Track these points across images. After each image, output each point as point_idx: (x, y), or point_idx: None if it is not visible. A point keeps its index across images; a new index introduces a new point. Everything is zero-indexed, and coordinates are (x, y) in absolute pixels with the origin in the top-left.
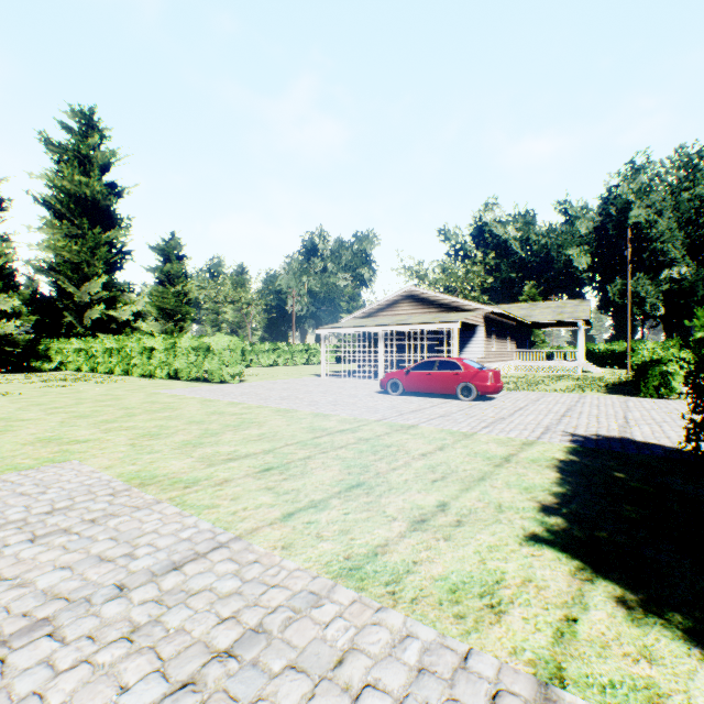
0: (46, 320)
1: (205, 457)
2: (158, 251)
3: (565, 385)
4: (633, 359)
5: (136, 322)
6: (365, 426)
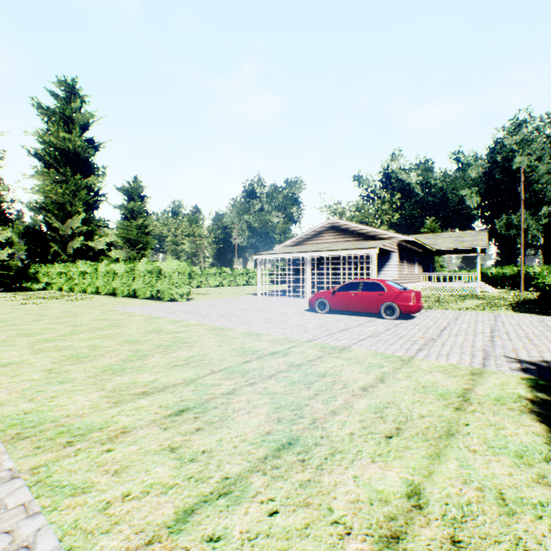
0: (38, 249)
1: (117, 389)
2: (124, 191)
3: (473, 304)
4: (542, 280)
5: (110, 251)
6: (296, 347)
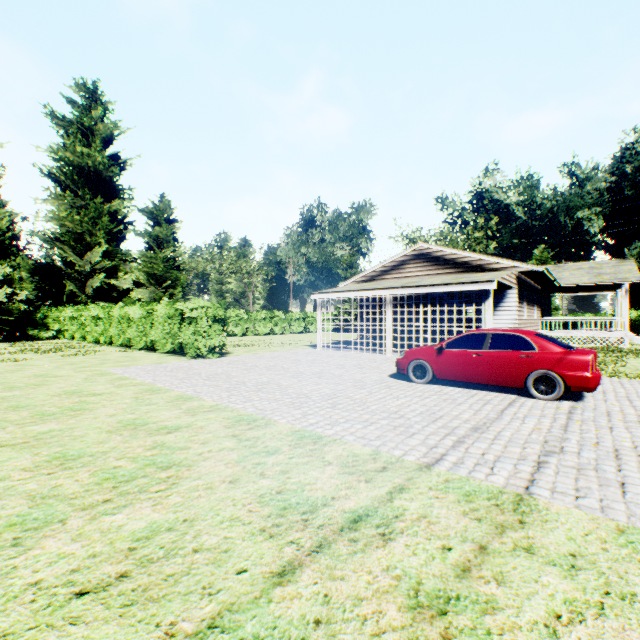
0: (53, 289)
1: None
2: (147, 214)
3: None
4: None
5: None
6: (405, 495)
